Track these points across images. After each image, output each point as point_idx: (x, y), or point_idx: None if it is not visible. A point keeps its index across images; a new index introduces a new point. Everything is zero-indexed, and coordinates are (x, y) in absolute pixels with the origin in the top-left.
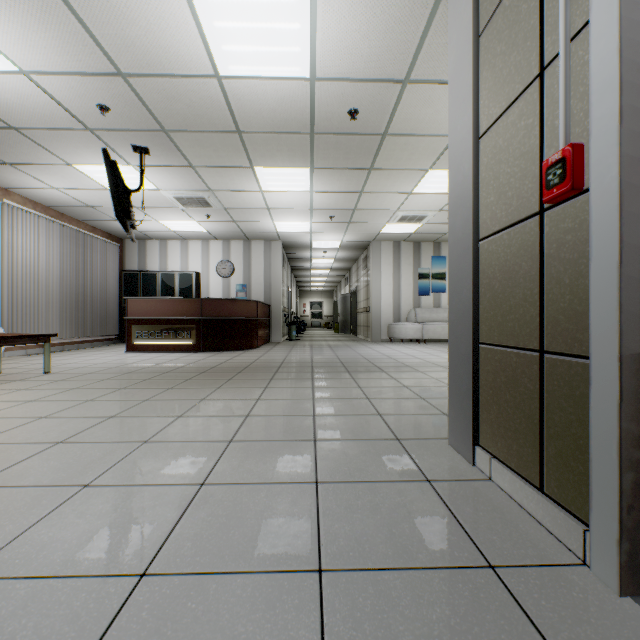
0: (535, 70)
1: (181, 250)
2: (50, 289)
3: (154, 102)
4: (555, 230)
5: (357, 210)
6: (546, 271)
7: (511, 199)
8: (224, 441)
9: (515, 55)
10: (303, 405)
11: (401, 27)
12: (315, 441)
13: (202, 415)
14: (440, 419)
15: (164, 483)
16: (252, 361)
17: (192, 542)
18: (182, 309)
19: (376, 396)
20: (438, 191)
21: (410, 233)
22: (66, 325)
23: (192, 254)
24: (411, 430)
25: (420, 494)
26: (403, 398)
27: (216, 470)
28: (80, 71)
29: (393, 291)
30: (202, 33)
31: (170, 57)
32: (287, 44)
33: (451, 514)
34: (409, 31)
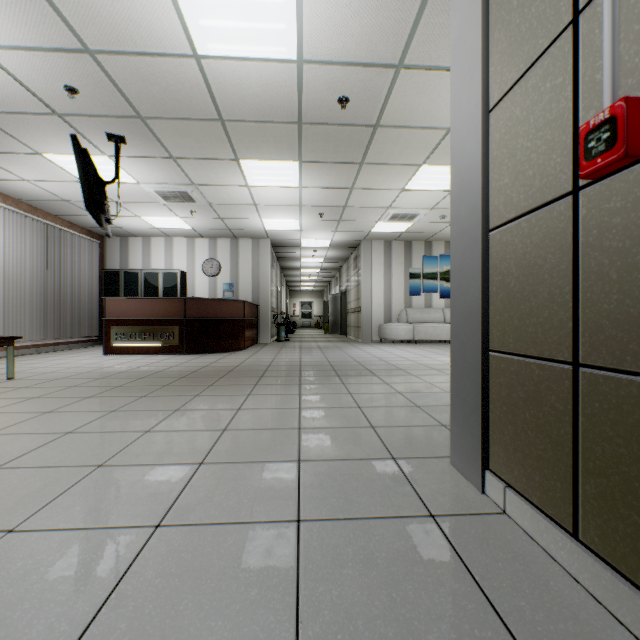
0: (566, 16)
1: (165, 248)
2: (22, 288)
3: (127, 84)
4: (596, 212)
5: (347, 207)
6: (582, 264)
7: (532, 179)
8: (193, 463)
9: (538, 4)
10: (288, 416)
11: (395, 3)
12: (299, 462)
13: (173, 429)
14: (439, 432)
15: (110, 525)
16: (237, 364)
17: (128, 622)
18: (164, 309)
19: (368, 404)
20: (431, 188)
21: (401, 232)
22: (40, 326)
23: (177, 252)
24: (408, 446)
25: (424, 536)
26: (397, 406)
27: (178, 505)
28: (42, 46)
29: (384, 291)
30: (176, 4)
31: (142, 32)
32: (271, 20)
33: (464, 566)
34: (404, 8)
